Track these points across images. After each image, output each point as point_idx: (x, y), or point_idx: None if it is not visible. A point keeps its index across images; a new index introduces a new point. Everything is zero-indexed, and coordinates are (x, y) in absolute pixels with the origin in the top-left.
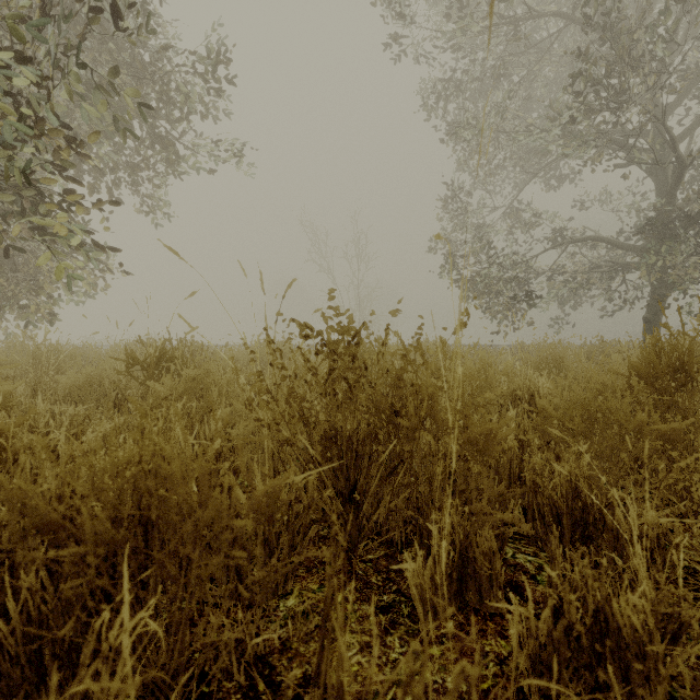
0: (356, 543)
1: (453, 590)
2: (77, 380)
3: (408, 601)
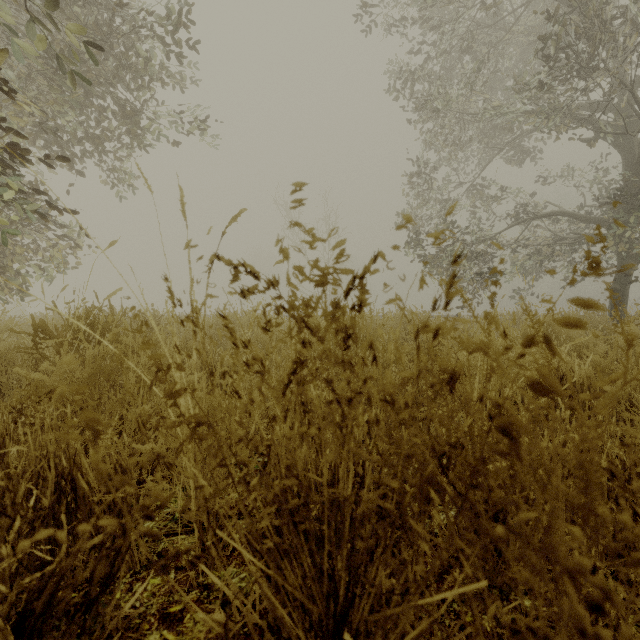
0: None
1: None
2: None
3: None
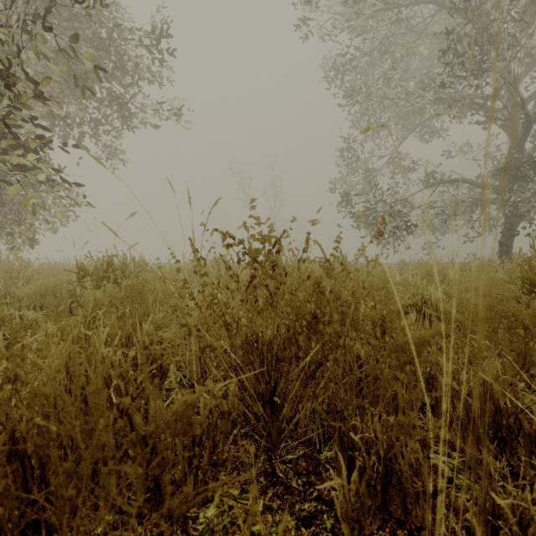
0: (276, 443)
1: (377, 502)
2: (39, 289)
3: (330, 510)
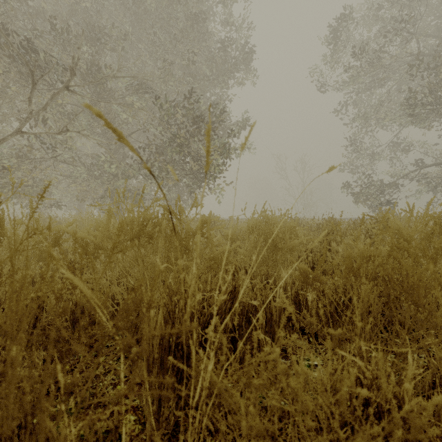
0: None
1: None
2: None
3: None
